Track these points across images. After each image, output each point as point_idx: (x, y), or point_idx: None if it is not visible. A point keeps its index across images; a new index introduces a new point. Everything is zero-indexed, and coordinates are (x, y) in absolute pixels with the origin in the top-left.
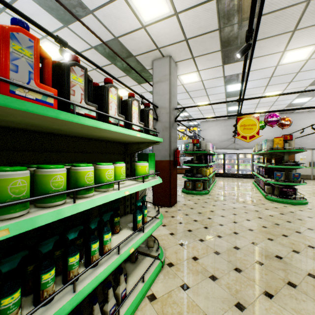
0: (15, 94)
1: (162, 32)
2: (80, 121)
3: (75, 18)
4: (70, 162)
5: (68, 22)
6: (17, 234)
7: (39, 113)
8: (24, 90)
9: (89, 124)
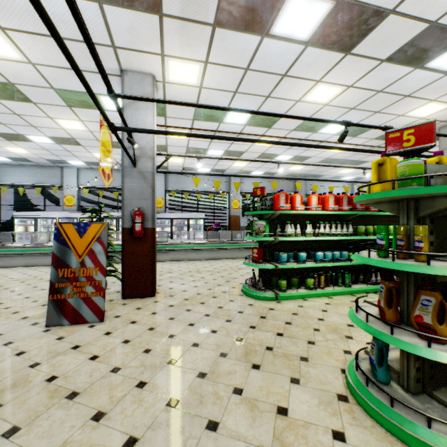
0: (370, 210)
1: (443, 114)
2: (384, 213)
3: (362, 133)
4: (374, 225)
5: (357, 135)
6: (373, 238)
7: (376, 214)
8: (372, 209)
9: (387, 214)
